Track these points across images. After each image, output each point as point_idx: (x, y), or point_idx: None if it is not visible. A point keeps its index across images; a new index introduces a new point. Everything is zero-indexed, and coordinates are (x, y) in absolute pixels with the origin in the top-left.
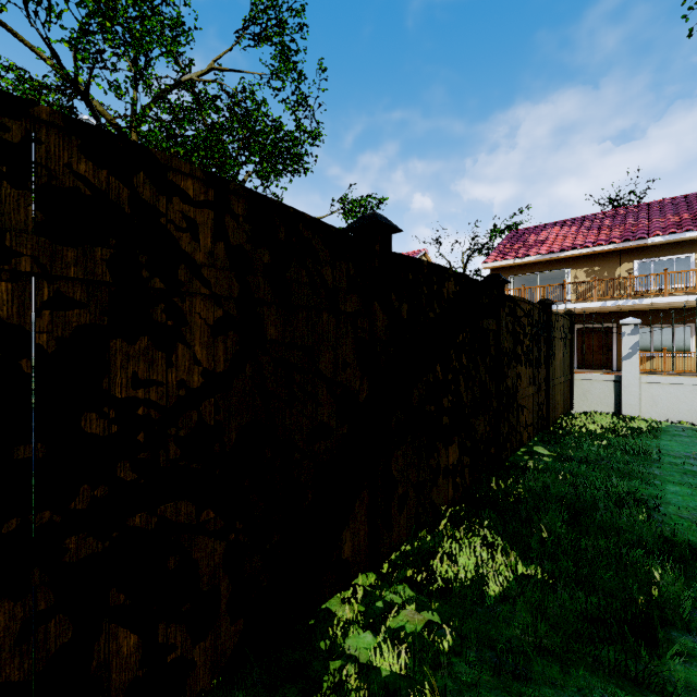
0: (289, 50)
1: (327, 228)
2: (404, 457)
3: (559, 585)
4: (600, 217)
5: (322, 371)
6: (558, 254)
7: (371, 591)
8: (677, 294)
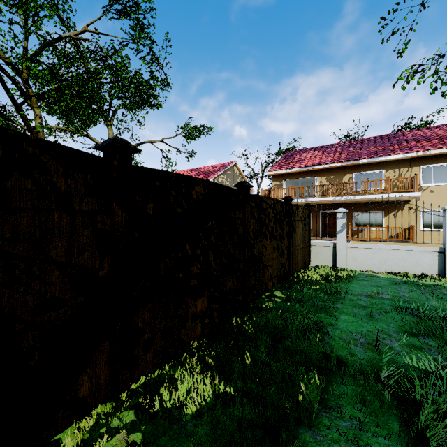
0: (142, 24)
1: (58, 147)
2: (151, 312)
3: (237, 401)
4: (336, 146)
5: (53, 257)
6: (311, 167)
7: (99, 421)
8: (375, 193)
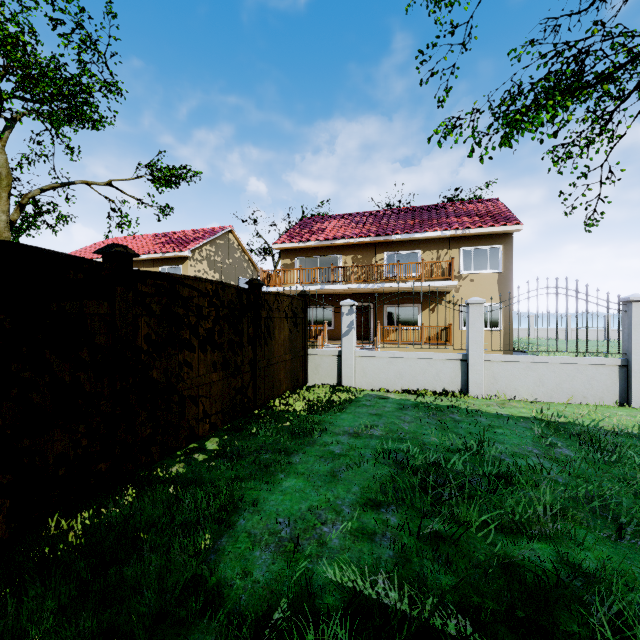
0: None
1: None
2: None
3: None
4: (367, 215)
5: None
6: (332, 241)
7: None
8: (411, 281)
